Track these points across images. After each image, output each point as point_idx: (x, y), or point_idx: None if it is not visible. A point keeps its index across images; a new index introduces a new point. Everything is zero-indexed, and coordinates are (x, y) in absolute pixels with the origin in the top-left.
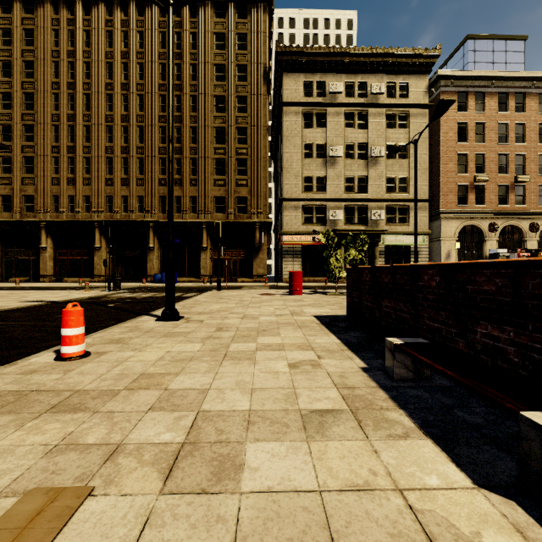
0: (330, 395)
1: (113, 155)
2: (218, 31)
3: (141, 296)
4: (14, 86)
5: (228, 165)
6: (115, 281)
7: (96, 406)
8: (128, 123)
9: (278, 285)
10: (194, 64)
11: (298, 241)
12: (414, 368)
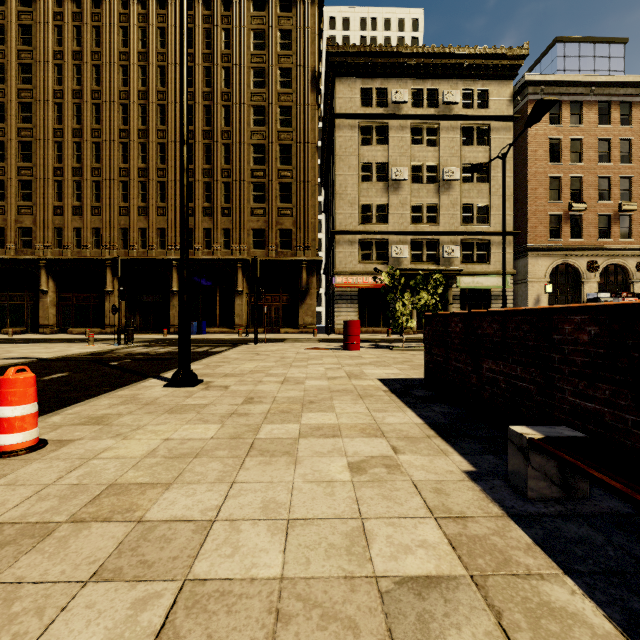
0: (427, 538)
1: (129, 178)
2: (256, 27)
3: (157, 352)
4: (8, 95)
5: (268, 191)
6: (126, 332)
7: None
8: (146, 139)
9: (329, 337)
10: (227, 68)
11: (354, 284)
12: (561, 480)
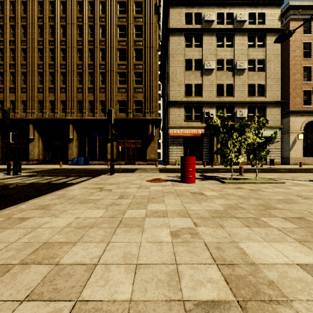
0: None
1: (43, 70)
2: None
3: (21, 183)
4: None
5: (128, 77)
6: (14, 165)
7: None
8: (54, 46)
9: (166, 168)
10: (103, 2)
11: (181, 134)
12: None
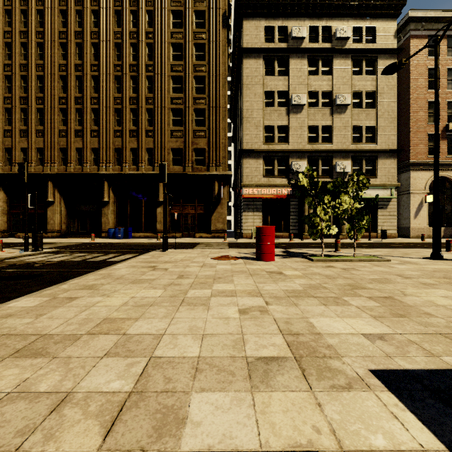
0: None
1: (67, 106)
2: None
3: (48, 261)
4: None
5: (185, 115)
6: (33, 239)
7: None
8: (82, 72)
9: (238, 242)
10: (150, 11)
11: (259, 195)
12: None
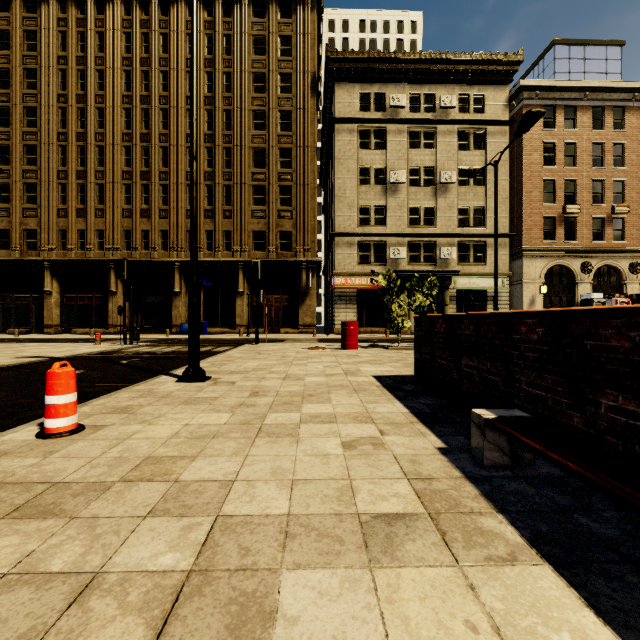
0: (400, 491)
1: (132, 181)
2: (256, 33)
3: (163, 351)
4: (13, 99)
5: (268, 193)
6: (132, 332)
7: (76, 509)
8: (149, 143)
9: (328, 337)
10: (228, 73)
11: (353, 285)
12: (511, 451)
